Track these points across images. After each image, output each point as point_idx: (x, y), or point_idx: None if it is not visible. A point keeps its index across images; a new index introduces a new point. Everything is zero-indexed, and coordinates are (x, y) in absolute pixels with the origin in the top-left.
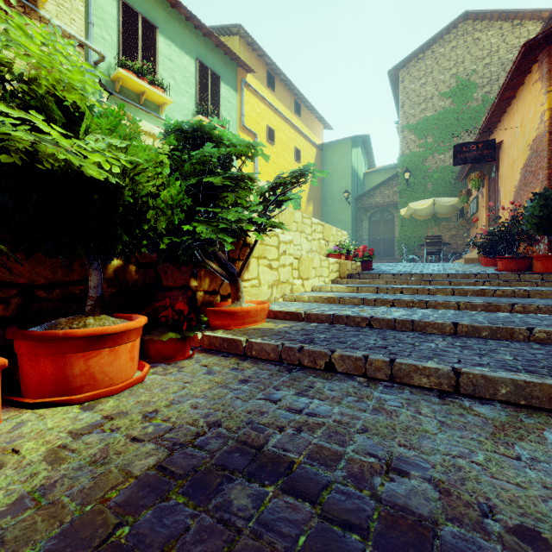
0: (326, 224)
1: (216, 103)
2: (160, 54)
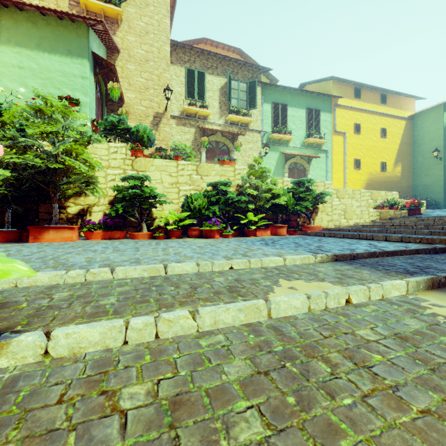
0: (374, 191)
1: (317, 125)
2: (288, 116)
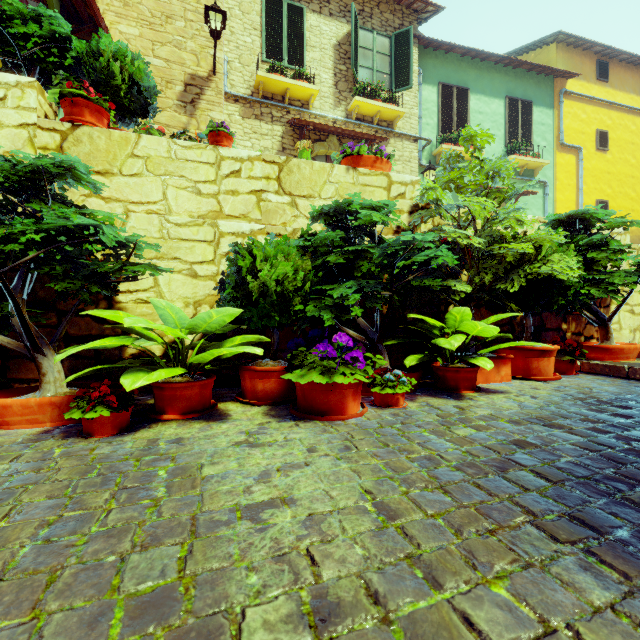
0: None
1: (527, 133)
2: (471, 112)
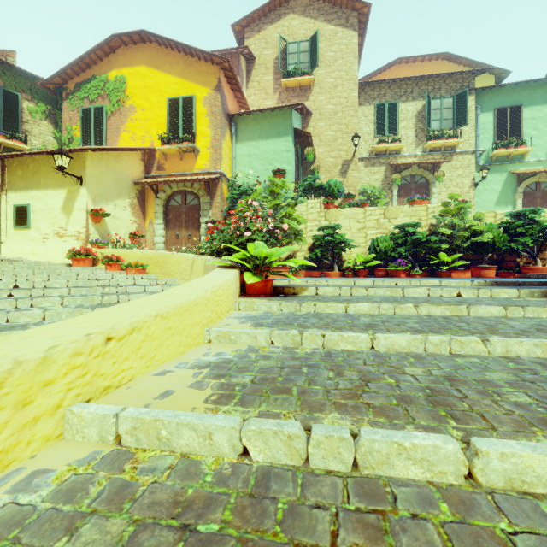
0: None
1: None
2: (524, 120)
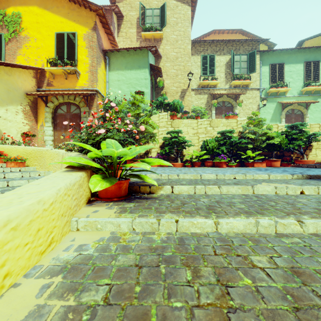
0: None
1: (316, 75)
2: (285, 72)
